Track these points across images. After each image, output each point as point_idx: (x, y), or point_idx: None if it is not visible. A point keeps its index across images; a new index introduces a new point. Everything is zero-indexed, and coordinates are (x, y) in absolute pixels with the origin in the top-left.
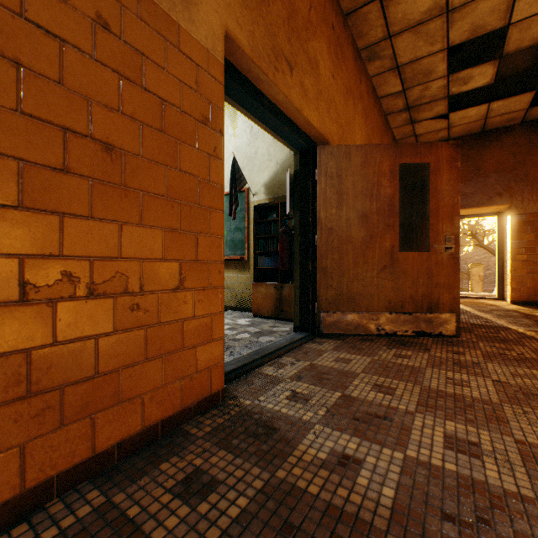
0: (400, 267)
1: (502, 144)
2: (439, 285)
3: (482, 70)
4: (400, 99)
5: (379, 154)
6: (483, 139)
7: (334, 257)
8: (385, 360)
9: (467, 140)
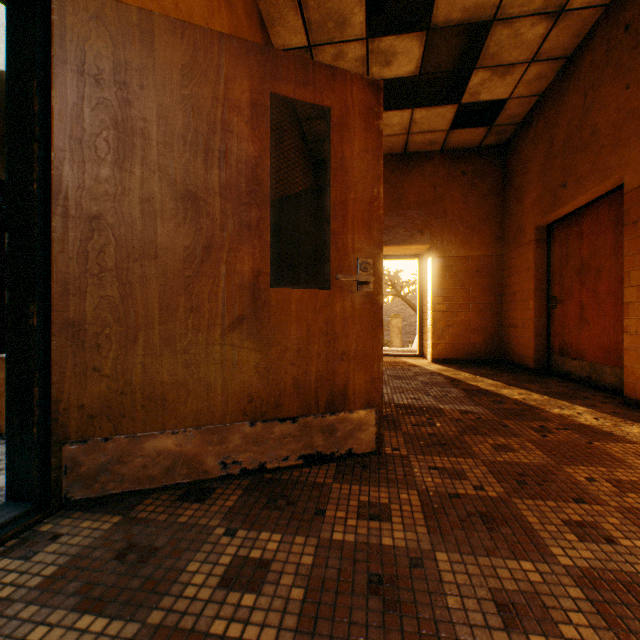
0: (274, 320)
1: (423, 172)
2: (348, 355)
3: (407, 45)
4: None
5: (228, 58)
6: (406, 163)
7: (109, 294)
8: (181, 624)
9: (390, 161)
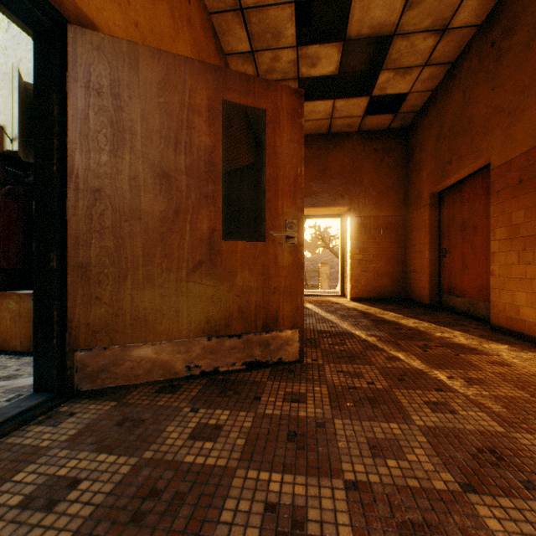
0: (225, 264)
1: (344, 148)
2: (279, 290)
3: (328, 51)
4: (250, 65)
5: (191, 75)
6: (330, 141)
7: (107, 245)
8: (165, 457)
9: (317, 140)
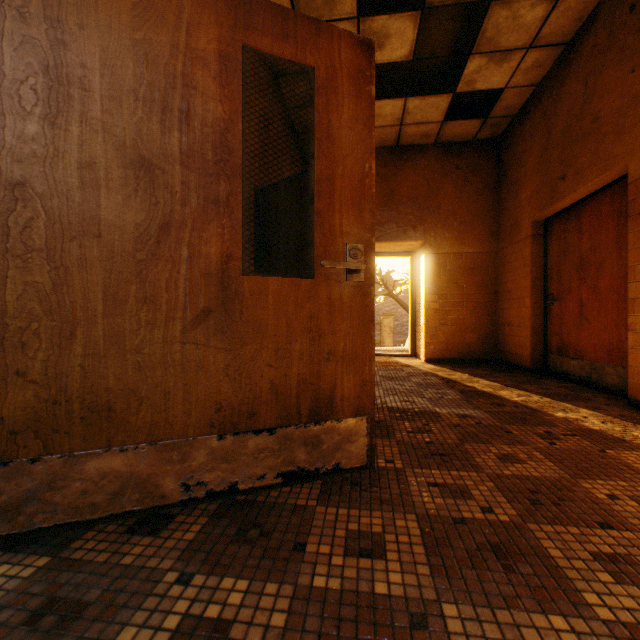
0: (248, 314)
1: (416, 165)
2: (335, 355)
3: (401, 26)
4: None
5: None
6: (398, 157)
7: (37, 280)
8: None
9: (382, 155)
